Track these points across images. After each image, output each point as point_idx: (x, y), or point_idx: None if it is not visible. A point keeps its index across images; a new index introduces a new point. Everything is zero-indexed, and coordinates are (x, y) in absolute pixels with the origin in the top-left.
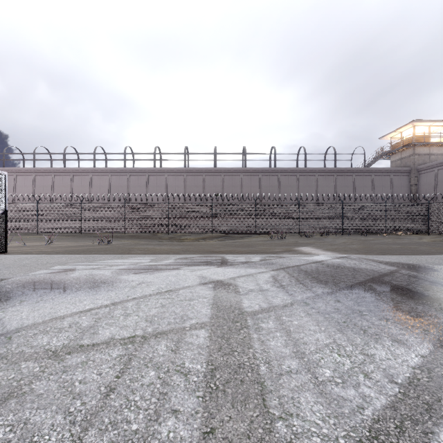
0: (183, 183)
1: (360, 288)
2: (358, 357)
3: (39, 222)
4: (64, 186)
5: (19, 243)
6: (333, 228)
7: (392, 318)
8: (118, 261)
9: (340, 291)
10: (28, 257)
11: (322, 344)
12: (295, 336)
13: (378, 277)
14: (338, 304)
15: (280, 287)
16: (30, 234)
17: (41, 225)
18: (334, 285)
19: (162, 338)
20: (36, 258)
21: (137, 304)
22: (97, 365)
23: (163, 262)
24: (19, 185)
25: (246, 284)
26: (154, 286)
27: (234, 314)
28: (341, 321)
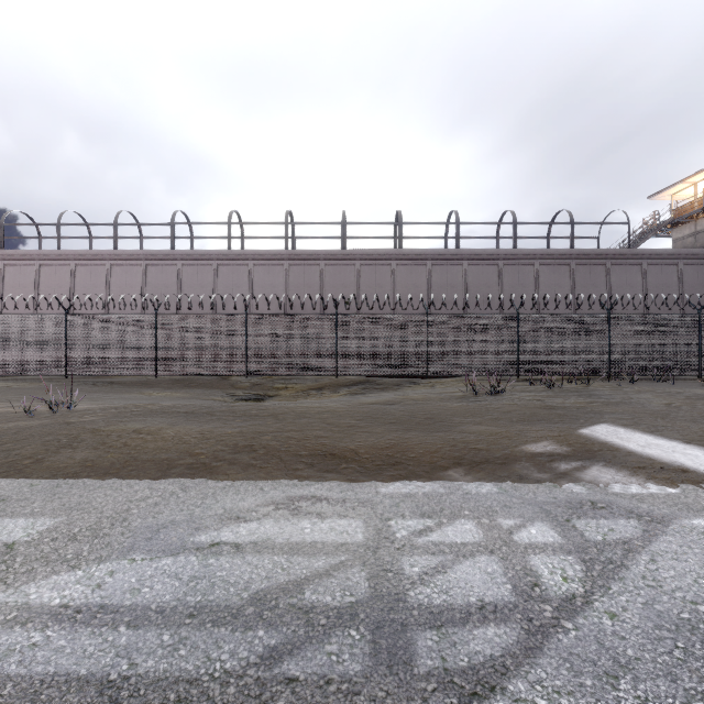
0: (282, 280)
1: None
2: None
3: None
4: (57, 285)
5: None
6: (589, 367)
7: None
8: None
9: None
10: None
11: None
12: None
13: None
14: None
15: None
16: None
17: None
18: None
19: None
20: None
21: None
22: None
23: None
24: None
25: None
26: None
27: None
28: None
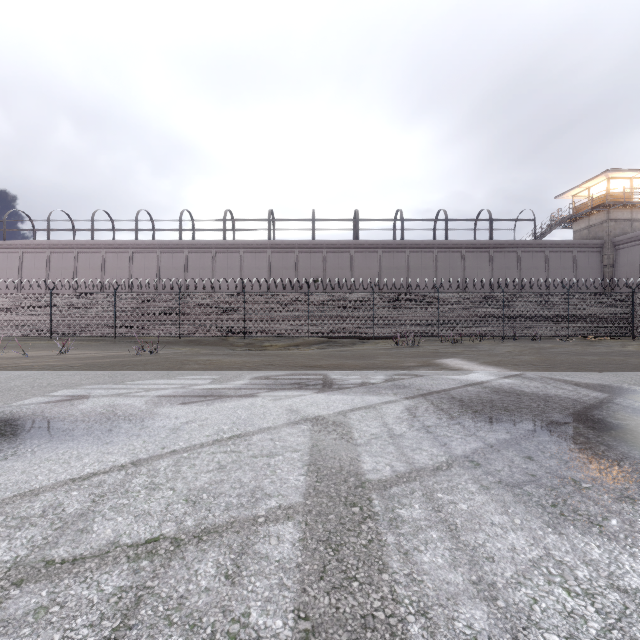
0: (266, 264)
1: (561, 432)
2: (608, 598)
3: (54, 321)
4: (91, 268)
5: (17, 352)
6: (489, 330)
7: (639, 496)
8: (159, 383)
9: (527, 437)
10: (21, 375)
11: (525, 561)
12: (467, 540)
13: (583, 412)
14: (532, 464)
15: (423, 430)
16: (42, 338)
17: (57, 326)
18: (514, 426)
19: (210, 542)
20: (34, 377)
21: (176, 465)
22: (66, 617)
23: (230, 384)
24: (26, 266)
25: (364, 425)
26: (211, 428)
27: (348, 487)
28: (547, 503)
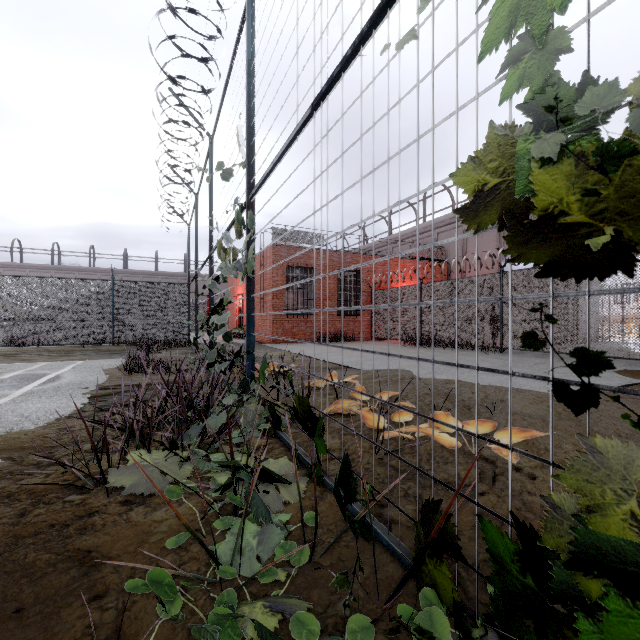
0: None
1: None
2: None
3: None
4: None
5: None
6: None
7: None
8: None
9: None
10: None
11: None
12: None
13: None
14: None
15: None
16: None
17: None
18: None
19: None
20: None
21: None
22: None
23: None
24: None
25: None
26: None
27: None
28: None
